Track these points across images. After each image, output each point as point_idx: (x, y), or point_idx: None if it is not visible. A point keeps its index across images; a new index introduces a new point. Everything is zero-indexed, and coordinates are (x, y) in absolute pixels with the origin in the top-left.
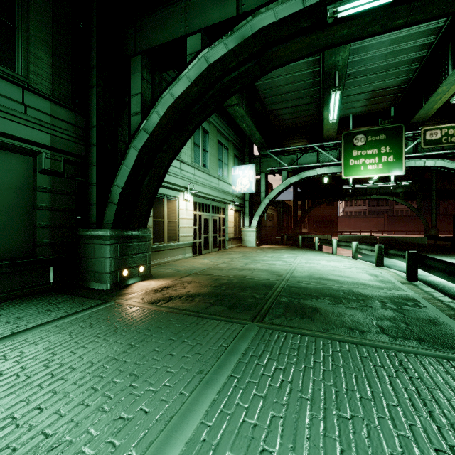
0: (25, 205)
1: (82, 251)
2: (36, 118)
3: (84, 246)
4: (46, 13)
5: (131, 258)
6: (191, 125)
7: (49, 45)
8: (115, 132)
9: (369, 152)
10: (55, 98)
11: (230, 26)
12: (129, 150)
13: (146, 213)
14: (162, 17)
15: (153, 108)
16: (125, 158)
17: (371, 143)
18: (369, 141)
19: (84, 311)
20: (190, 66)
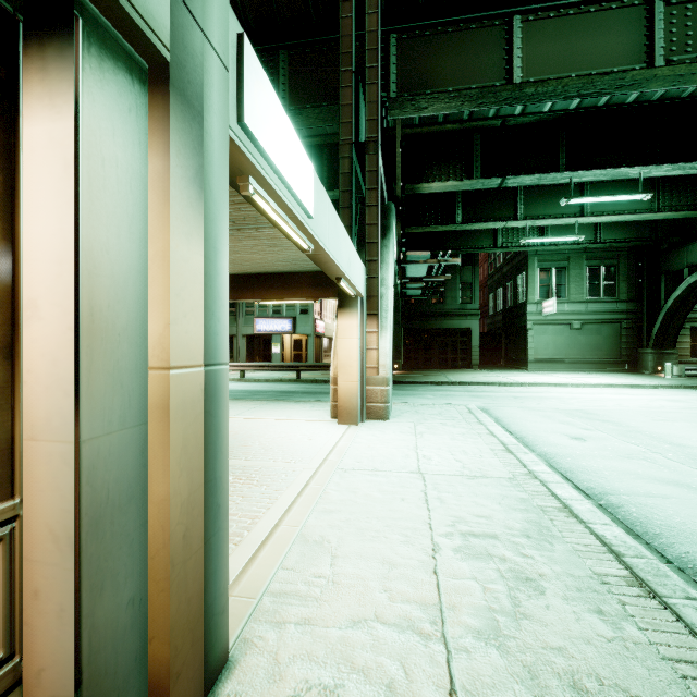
0: (617, 341)
1: (639, 358)
2: (621, 310)
3: (640, 356)
4: (624, 269)
5: (662, 362)
6: (693, 300)
7: (625, 281)
8: (657, 304)
9: None
10: (627, 300)
11: (694, 271)
12: (658, 316)
13: (673, 342)
14: (676, 254)
15: (668, 300)
16: (657, 320)
17: None
18: None
19: (636, 374)
20: (681, 284)
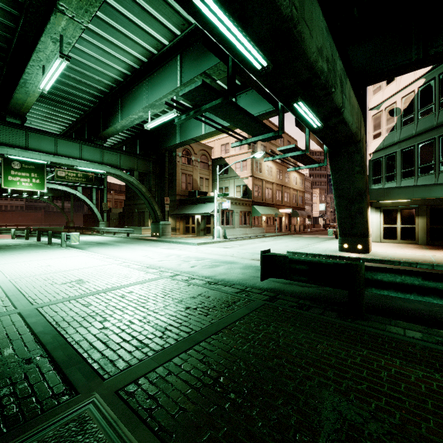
0: None
1: None
2: None
3: None
4: None
5: None
6: None
7: None
8: None
9: (23, 174)
10: None
11: None
12: None
13: None
14: None
15: None
16: None
17: (25, 169)
18: (23, 167)
19: None
20: None
